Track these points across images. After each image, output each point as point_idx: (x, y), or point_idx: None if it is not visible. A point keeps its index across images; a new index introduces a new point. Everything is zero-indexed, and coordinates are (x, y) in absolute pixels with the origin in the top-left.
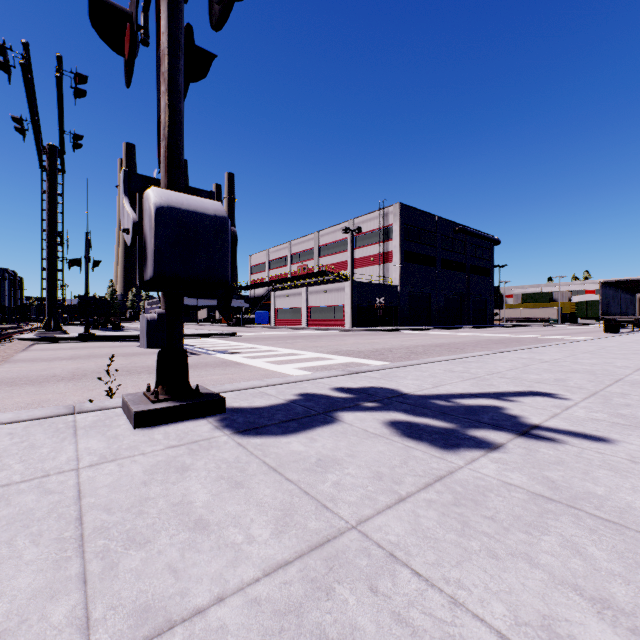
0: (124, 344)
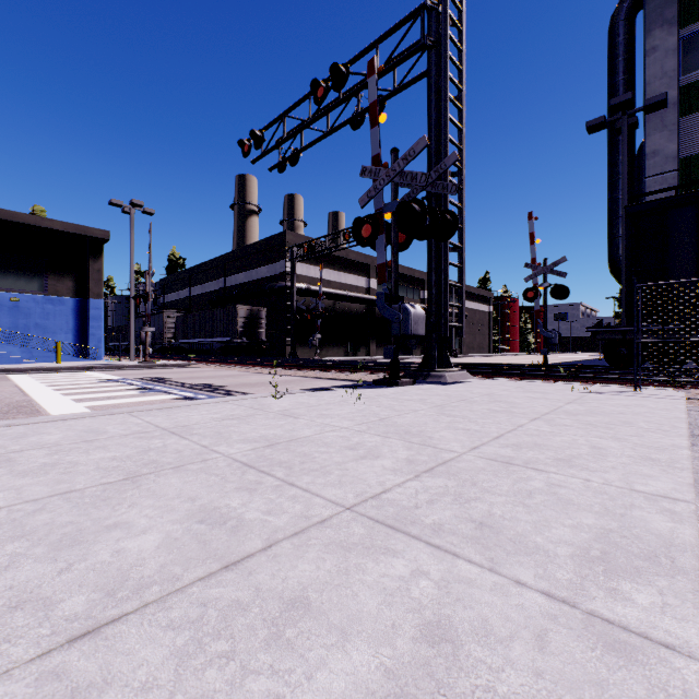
0: (260, 388)
